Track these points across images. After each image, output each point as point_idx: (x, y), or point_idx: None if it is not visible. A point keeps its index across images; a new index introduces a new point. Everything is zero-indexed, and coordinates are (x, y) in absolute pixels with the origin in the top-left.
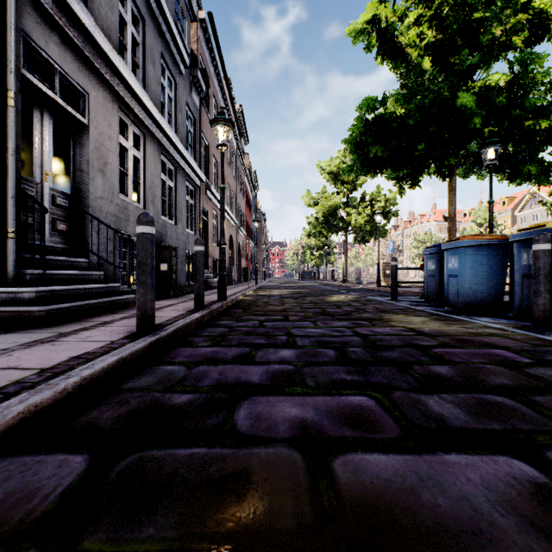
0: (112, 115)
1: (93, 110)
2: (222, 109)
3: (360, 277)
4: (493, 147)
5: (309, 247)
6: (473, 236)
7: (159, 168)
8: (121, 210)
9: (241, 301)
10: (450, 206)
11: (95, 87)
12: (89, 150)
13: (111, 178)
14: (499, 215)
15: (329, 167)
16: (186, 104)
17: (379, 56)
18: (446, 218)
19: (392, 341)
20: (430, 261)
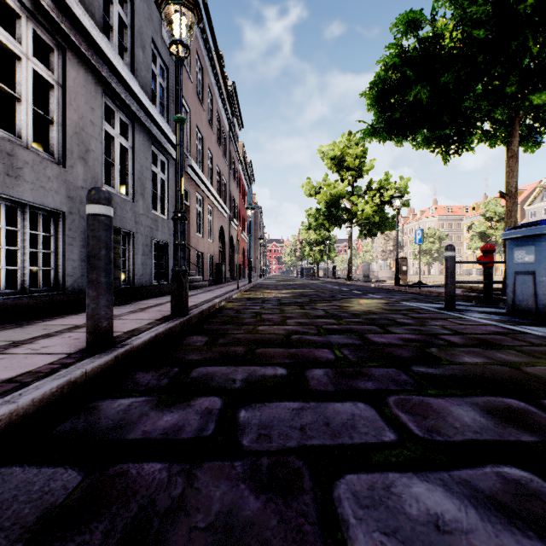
0: None
1: None
2: None
3: (368, 274)
4: None
5: (308, 242)
6: None
7: (97, 112)
8: None
9: (218, 311)
10: (510, 178)
11: None
12: None
13: None
14: None
15: (333, 152)
16: (154, 45)
17: None
18: (504, 194)
19: None
20: (522, 249)
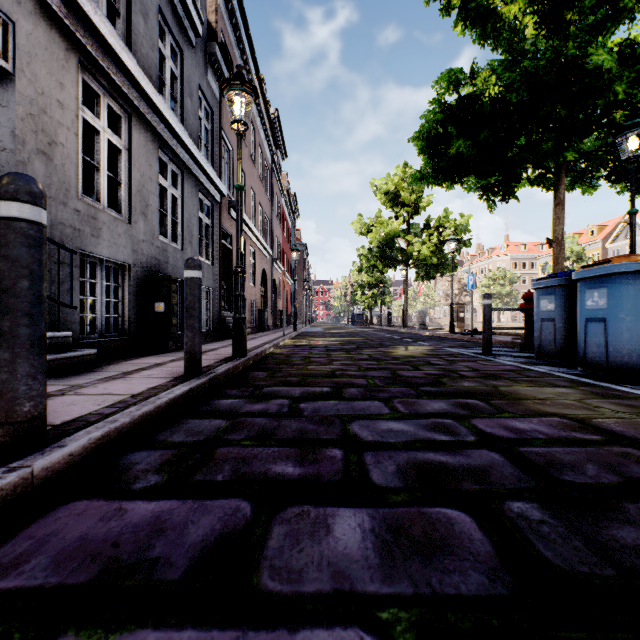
0: (66, 70)
1: (25, 52)
2: (238, 68)
3: (424, 321)
4: (639, 132)
5: (359, 285)
6: (635, 256)
7: (154, 167)
8: (83, 220)
9: (269, 356)
10: (557, 225)
11: (29, 16)
12: (15, 115)
13: (64, 167)
14: (587, 247)
15: (386, 186)
16: (200, 90)
17: (460, 20)
18: (550, 242)
19: (587, 470)
20: (546, 299)
